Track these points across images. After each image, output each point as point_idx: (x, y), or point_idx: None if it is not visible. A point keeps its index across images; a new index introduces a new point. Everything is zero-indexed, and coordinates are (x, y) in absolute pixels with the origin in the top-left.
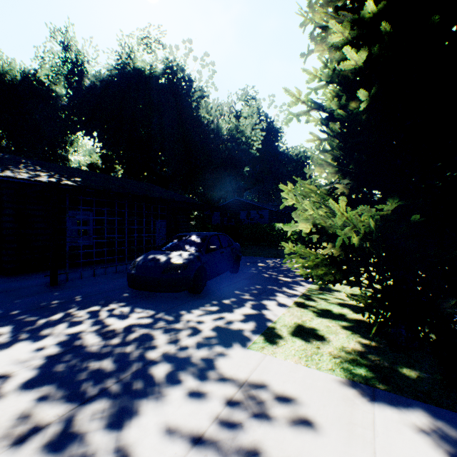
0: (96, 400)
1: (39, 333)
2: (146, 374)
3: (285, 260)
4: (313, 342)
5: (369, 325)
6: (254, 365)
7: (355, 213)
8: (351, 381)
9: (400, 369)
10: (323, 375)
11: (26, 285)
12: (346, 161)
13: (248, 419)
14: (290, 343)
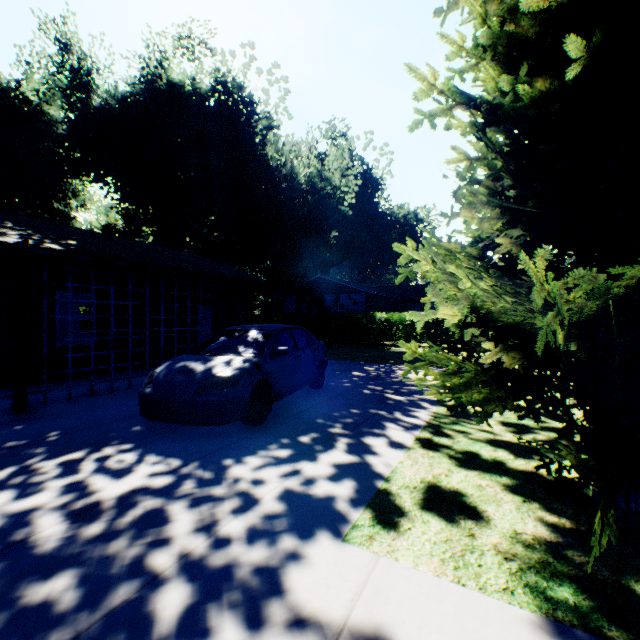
0: None
1: None
2: (137, 616)
3: (406, 372)
4: (460, 522)
5: (550, 484)
6: (357, 585)
7: (562, 283)
8: (554, 622)
9: (637, 585)
10: (494, 606)
11: None
12: (518, 197)
13: None
14: (420, 525)
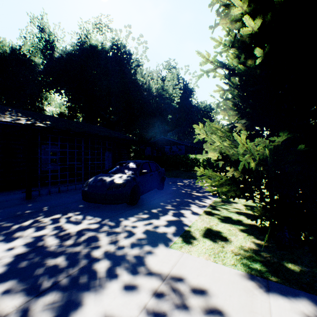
0: (48, 292)
1: (12, 236)
2: (90, 269)
3: (198, 180)
4: (218, 242)
5: (260, 228)
6: (174, 262)
7: (253, 144)
8: (250, 275)
9: (287, 264)
10: (227, 269)
11: (8, 199)
12: (244, 106)
13: (170, 309)
14: (202, 243)
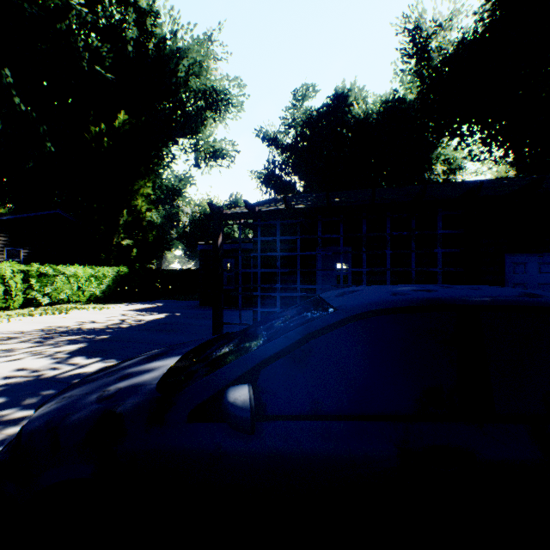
0: None
1: None
2: None
3: None
4: None
5: None
6: None
7: None
8: None
9: None
10: None
11: None
12: None
13: None
14: None
